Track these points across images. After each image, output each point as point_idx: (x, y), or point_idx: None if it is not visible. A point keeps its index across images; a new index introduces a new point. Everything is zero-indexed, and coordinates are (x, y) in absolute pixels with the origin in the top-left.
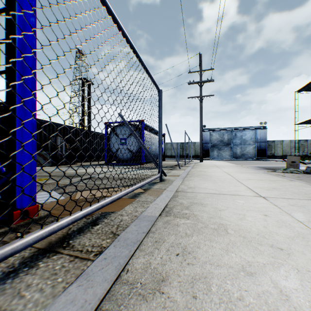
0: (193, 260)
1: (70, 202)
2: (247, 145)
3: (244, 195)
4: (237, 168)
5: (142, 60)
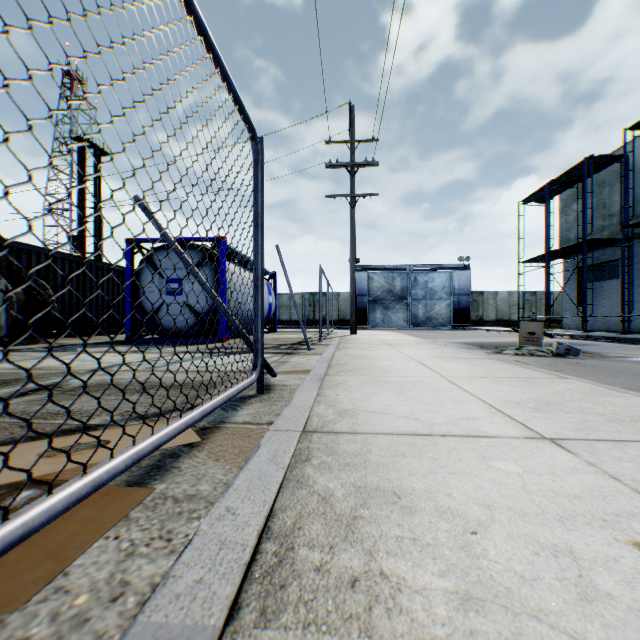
0: None
1: None
2: (436, 299)
3: (498, 436)
4: (432, 348)
5: None
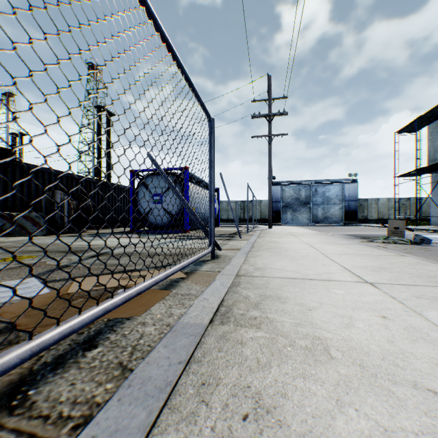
0: (277, 432)
1: (57, 300)
2: (331, 204)
3: (341, 280)
4: (322, 238)
5: (182, 66)
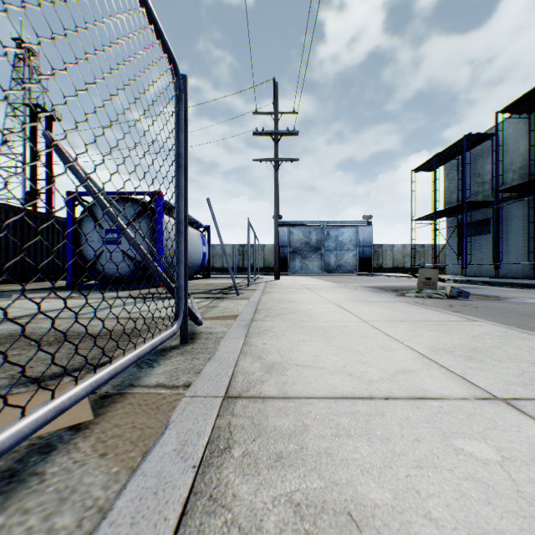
0: None
1: None
2: (345, 250)
3: (446, 397)
4: (347, 292)
5: None
